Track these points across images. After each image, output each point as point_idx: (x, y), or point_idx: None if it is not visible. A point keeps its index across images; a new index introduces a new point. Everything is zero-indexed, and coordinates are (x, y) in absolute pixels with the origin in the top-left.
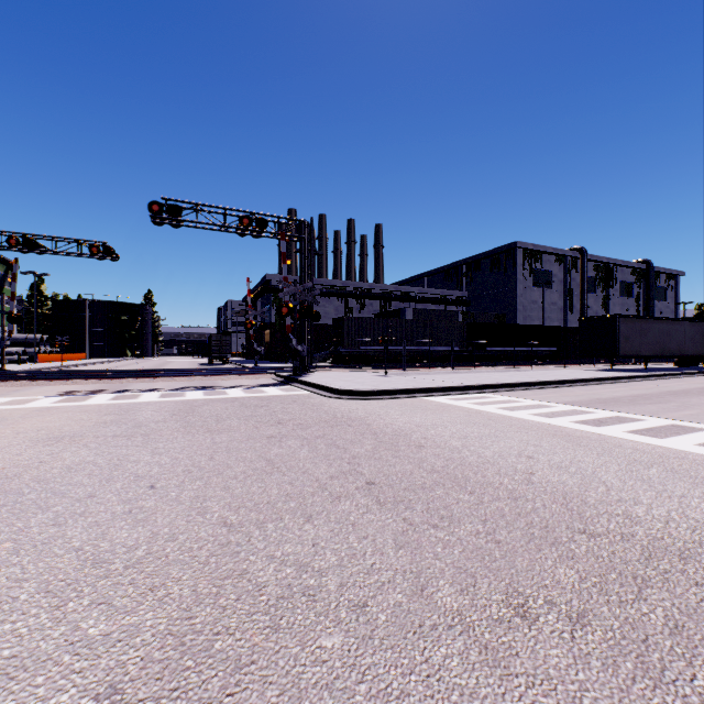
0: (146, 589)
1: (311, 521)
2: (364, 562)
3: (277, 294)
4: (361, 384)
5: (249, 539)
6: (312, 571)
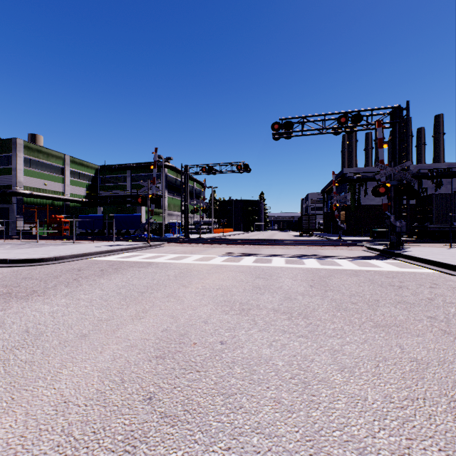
0: None
1: None
2: None
3: (351, 183)
4: None
5: None
6: None
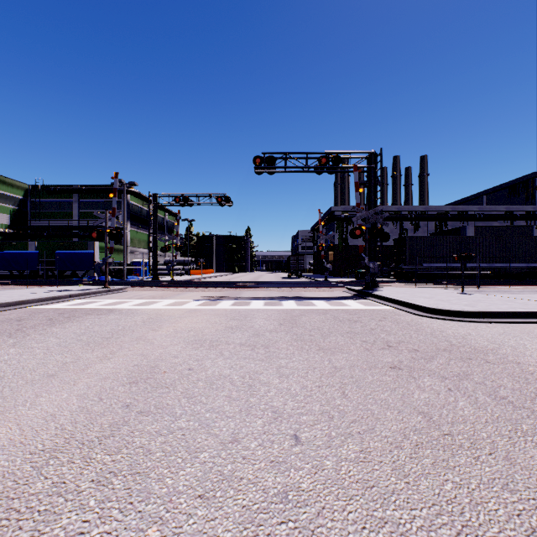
0: None
1: None
2: None
3: (339, 222)
4: (448, 302)
5: None
6: None
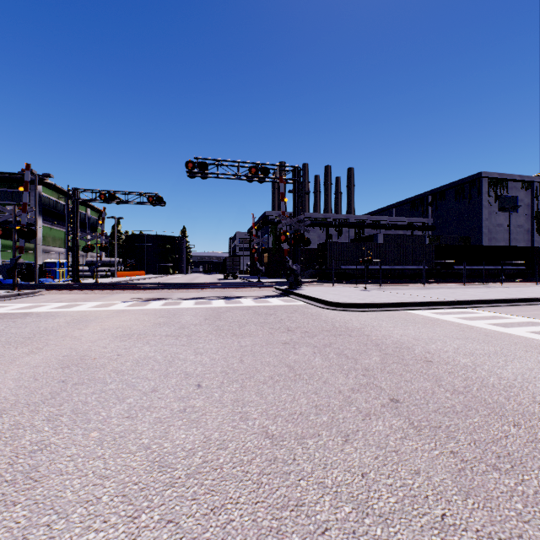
0: (208, 508)
1: (350, 442)
2: (431, 511)
3: (273, 226)
4: (348, 297)
5: (293, 457)
6: (374, 514)
